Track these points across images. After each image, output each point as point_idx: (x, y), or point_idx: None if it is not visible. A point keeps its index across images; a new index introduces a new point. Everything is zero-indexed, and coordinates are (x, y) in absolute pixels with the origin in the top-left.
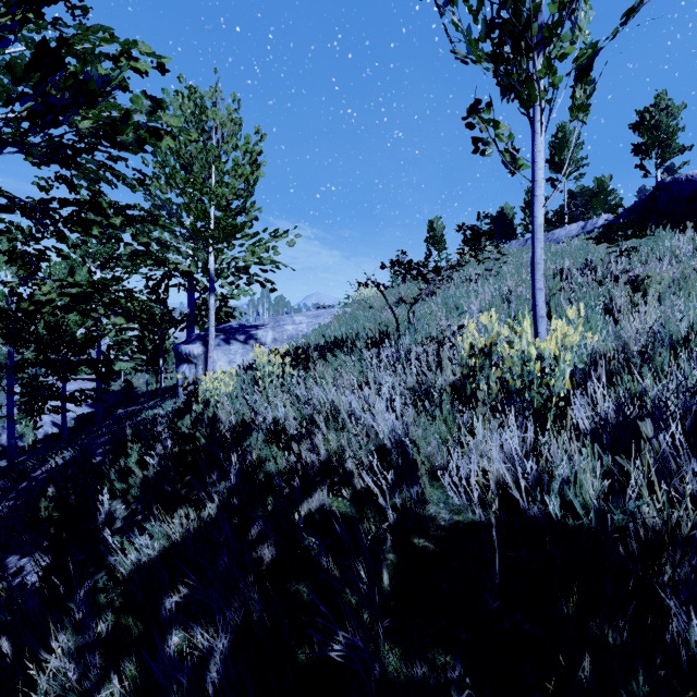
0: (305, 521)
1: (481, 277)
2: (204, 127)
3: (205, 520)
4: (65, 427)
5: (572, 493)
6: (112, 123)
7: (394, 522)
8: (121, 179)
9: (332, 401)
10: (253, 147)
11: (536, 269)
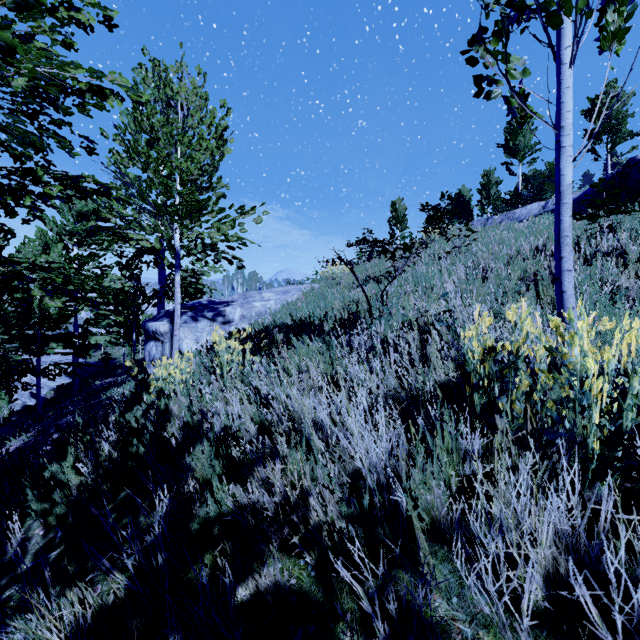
0: (252, 602)
1: (451, 254)
2: (170, 103)
3: (106, 604)
4: (40, 400)
5: None
6: None
7: (385, 638)
8: (55, 141)
9: (294, 410)
10: (219, 122)
11: (563, 244)
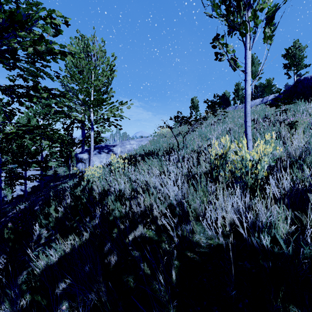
0: (133, 241)
1: (216, 122)
2: (88, 54)
3: (82, 241)
4: (26, 191)
5: (279, 236)
6: (34, 40)
7: (178, 243)
8: (46, 75)
9: (147, 181)
10: (111, 63)
11: (247, 116)
